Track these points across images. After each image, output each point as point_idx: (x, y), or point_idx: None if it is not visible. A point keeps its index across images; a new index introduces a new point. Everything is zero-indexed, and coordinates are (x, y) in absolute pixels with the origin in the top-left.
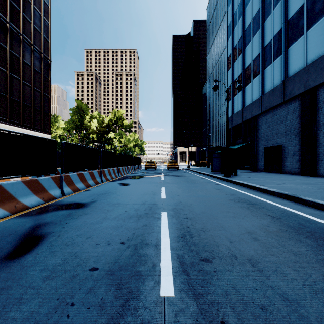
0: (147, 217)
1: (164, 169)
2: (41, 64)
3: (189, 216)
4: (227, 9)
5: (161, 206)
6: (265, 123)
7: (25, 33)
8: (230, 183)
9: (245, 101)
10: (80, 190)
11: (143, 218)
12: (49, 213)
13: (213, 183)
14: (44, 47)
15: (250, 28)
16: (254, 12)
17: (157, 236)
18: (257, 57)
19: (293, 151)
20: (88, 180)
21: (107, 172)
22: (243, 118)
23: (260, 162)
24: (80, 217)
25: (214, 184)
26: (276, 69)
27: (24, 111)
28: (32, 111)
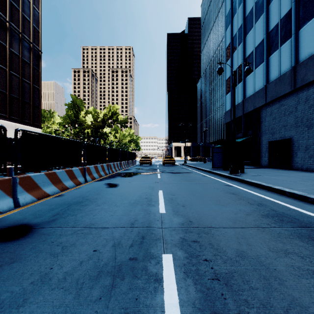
0: (133, 274)
1: (160, 165)
2: (31, 54)
3: (219, 272)
4: None
5: (160, 233)
6: (269, 115)
7: (12, 20)
8: (241, 182)
9: (246, 92)
10: (50, 195)
11: (124, 281)
12: None
13: (221, 182)
14: (34, 37)
15: (252, 14)
16: None
17: None
18: (261, 44)
19: (305, 145)
20: (65, 181)
21: (93, 169)
22: (244, 110)
23: (264, 157)
24: None
25: (223, 184)
26: (283, 54)
27: (11, 103)
28: (20, 103)
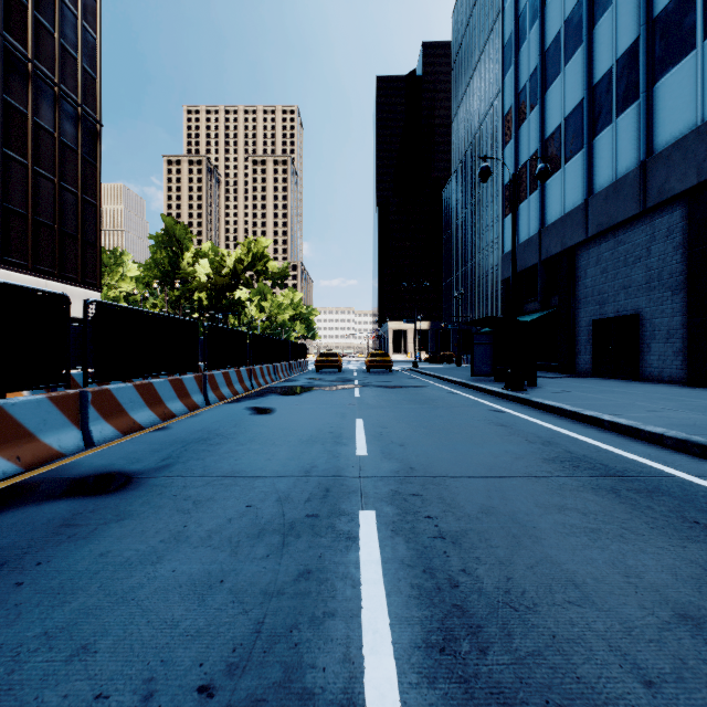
0: (314, 532)
1: (360, 371)
2: (79, 130)
3: (446, 530)
4: (503, 7)
5: (356, 484)
6: (594, 264)
7: (39, 57)
8: (525, 406)
9: (547, 214)
10: (144, 428)
11: (300, 540)
12: (9, 516)
13: (484, 406)
14: (85, 91)
15: (558, 45)
16: (568, 6)
17: (346, 642)
18: (577, 111)
19: (667, 327)
20: (169, 402)
21: (220, 379)
22: (542, 252)
23: (584, 354)
24: (99, 532)
25: (487, 409)
26: (623, 135)
27: (37, 237)
28: (57, 238)
